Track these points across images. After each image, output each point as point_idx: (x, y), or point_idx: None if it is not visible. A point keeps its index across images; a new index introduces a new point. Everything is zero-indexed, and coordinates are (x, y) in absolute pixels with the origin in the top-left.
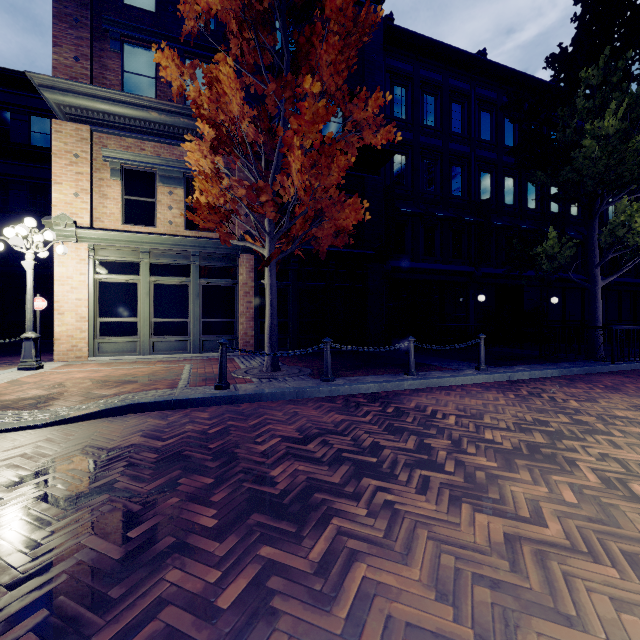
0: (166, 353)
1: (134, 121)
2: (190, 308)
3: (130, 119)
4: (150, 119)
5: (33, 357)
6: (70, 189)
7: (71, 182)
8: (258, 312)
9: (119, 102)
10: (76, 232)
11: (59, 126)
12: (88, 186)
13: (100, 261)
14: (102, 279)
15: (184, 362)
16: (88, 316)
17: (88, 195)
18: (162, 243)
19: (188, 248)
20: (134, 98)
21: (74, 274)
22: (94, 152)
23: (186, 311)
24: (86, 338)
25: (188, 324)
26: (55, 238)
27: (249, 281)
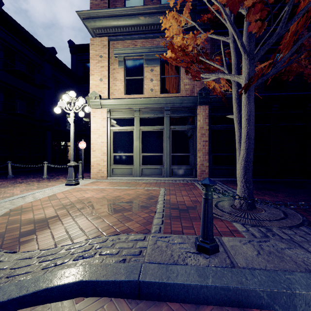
0: (149, 176)
1: (131, 28)
2: (164, 146)
3: (128, 27)
4: (139, 23)
5: (73, 177)
6: (98, 77)
7: (98, 73)
8: (211, 148)
9: (122, 16)
10: (100, 102)
11: (93, 41)
12: (106, 73)
13: (113, 119)
14: (114, 130)
15: (160, 185)
16: (107, 152)
17: (106, 79)
18: (146, 103)
19: (162, 105)
20: (130, 10)
21: (100, 127)
22: (110, 53)
23: (161, 148)
24: (106, 165)
25: (162, 157)
26: (84, 102)
27: (204, 125)
